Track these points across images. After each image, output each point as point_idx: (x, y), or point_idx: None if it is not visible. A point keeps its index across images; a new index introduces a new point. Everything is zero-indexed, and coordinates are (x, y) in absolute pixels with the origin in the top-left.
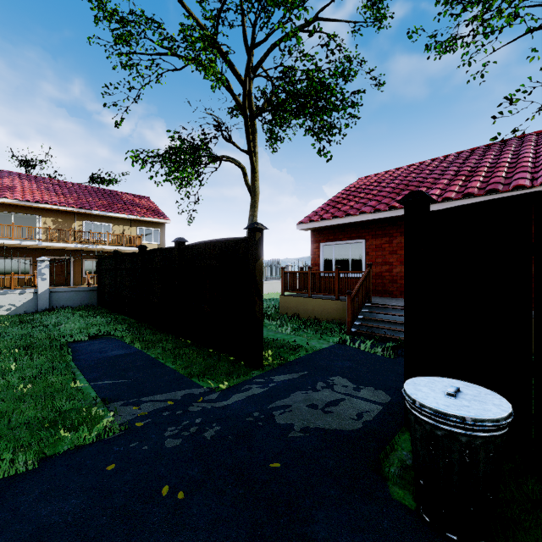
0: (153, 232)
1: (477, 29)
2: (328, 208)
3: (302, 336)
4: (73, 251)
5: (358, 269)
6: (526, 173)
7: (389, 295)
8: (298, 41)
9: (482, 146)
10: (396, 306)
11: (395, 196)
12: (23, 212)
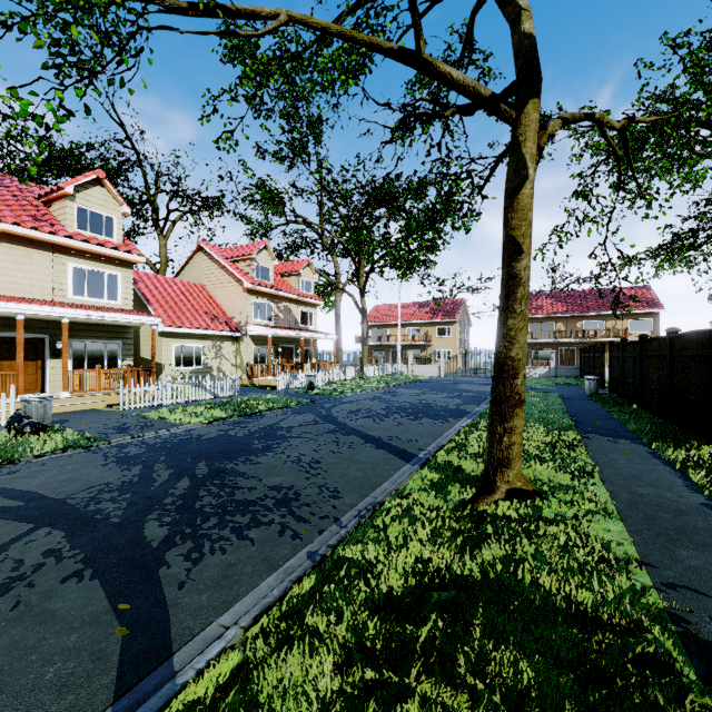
0: (645, 322)
1: None
2: None
3: None
4: (576, 343)
5: None
6: None
7: None
8: None
9: None
10: None
11: None
12: (546, 321)
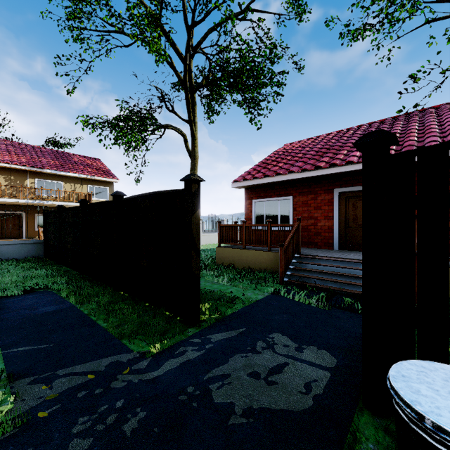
0: (103, 190)
1: (382, 21)
2: (259, 169)
3: (238, 287)
4: (25, 206)
5: (286, 223)
6: (436, 137)
7: (315, 246)
8: (233, 20)
9: (390, 118)
10: (324, 257)
11: (319, 157)
12: None
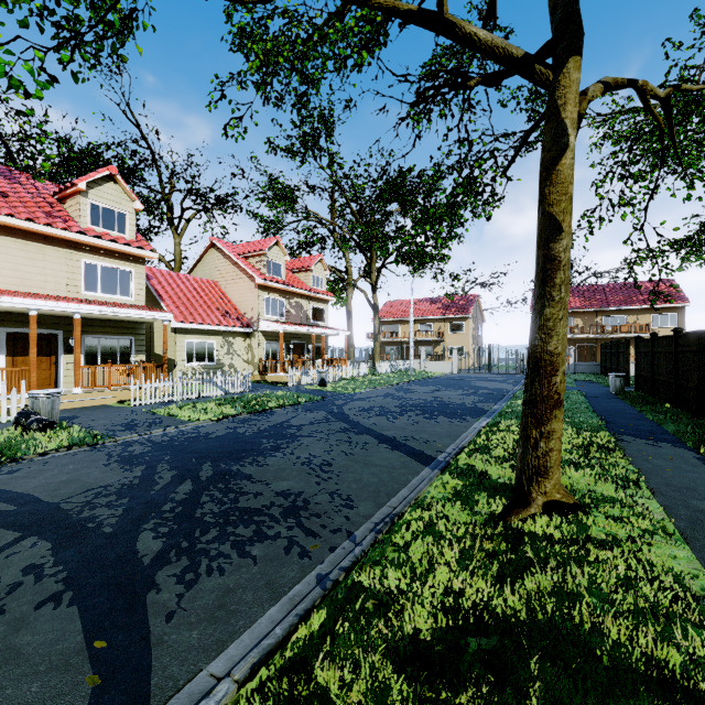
0: (669, 317)
1: None
2: None
3: None
4: (594, 339)
5: None
6: None
7: None
8: None
9: None
10: None
11: None
12: None
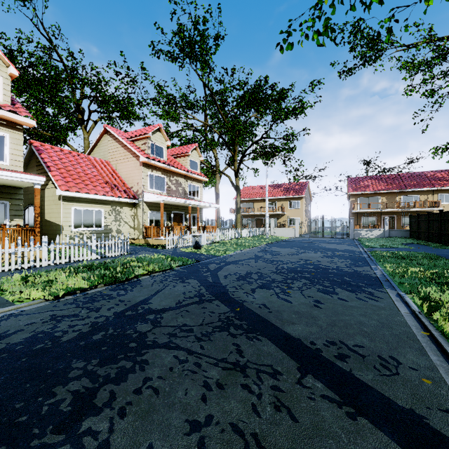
0: None
1: None
2: None
3: None
4: (395, 212)
5: None
6: None
7: None
8: None
9: None
10: None
11: None
12: (372, 196)
